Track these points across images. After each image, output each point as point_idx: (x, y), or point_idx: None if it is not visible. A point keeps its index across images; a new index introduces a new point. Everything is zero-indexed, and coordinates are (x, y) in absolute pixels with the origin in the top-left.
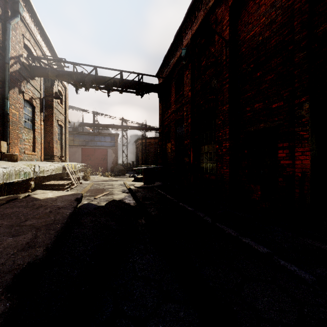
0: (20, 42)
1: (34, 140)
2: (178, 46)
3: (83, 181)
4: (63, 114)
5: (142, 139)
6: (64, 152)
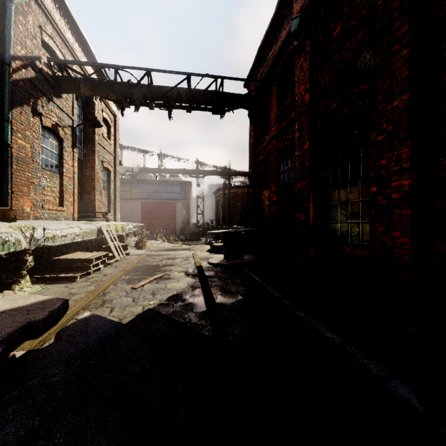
0: (35, 37)
1: (62, 189)
2: (283, 20)
3: (135, 249)
4: (111, 153)
5: (224, 189)
6: (113, 207)
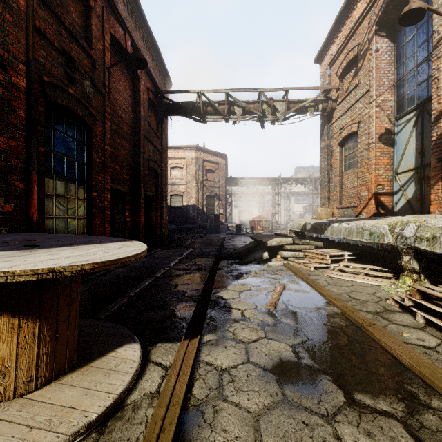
0: None
1: None
2: None
3: None
4: None
5: None
6: None
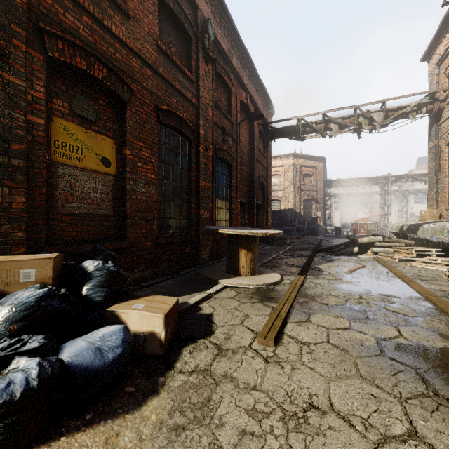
0: None
1: None
2: None
3: None
4: None
5: None
6: None
